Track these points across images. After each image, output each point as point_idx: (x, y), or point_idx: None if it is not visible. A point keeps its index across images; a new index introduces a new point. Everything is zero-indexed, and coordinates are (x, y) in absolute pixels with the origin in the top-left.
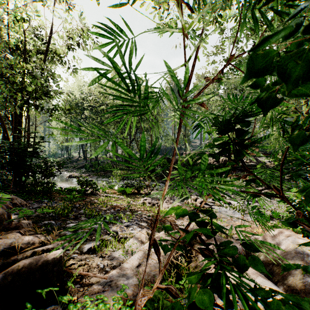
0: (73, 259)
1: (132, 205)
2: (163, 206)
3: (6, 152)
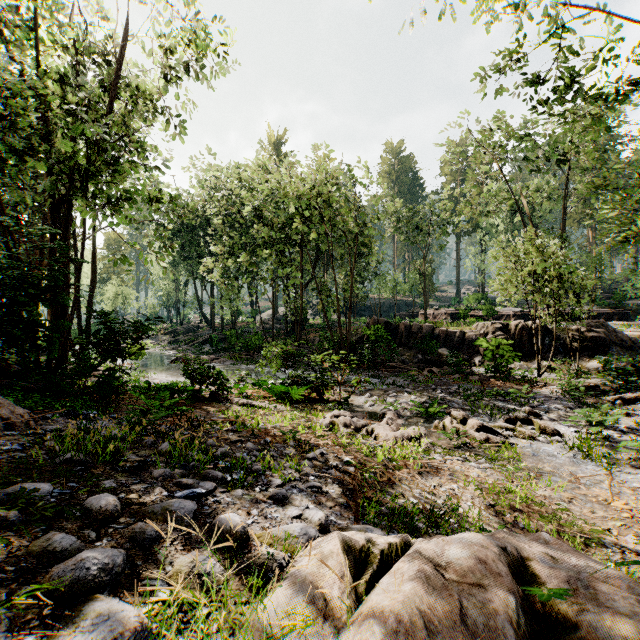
0: None
1: (304, 428)
2: (383, 435)
3: None
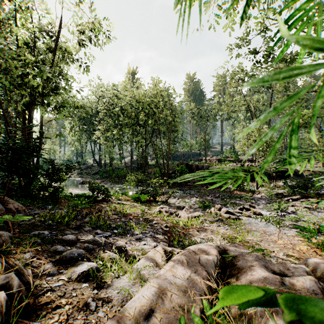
0: (52, 292)
1: (147, 213)
2: (183, 216)
3: (2, 150)
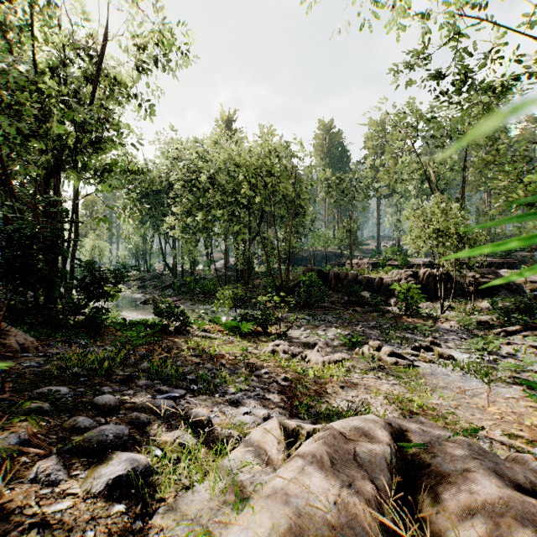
0: (43, 528)
1: (251, 354)
2: (314, 359)
3: None
